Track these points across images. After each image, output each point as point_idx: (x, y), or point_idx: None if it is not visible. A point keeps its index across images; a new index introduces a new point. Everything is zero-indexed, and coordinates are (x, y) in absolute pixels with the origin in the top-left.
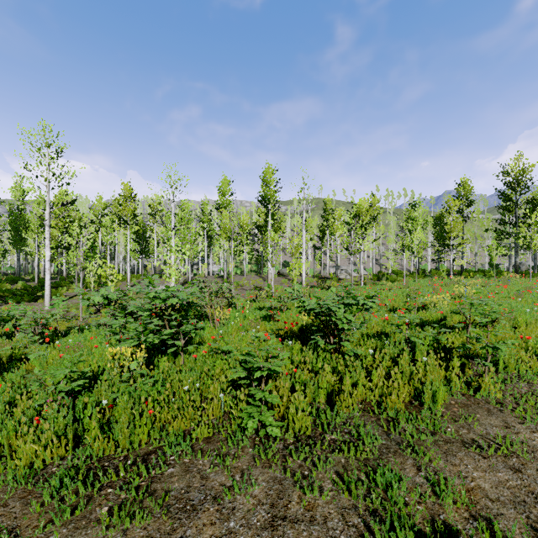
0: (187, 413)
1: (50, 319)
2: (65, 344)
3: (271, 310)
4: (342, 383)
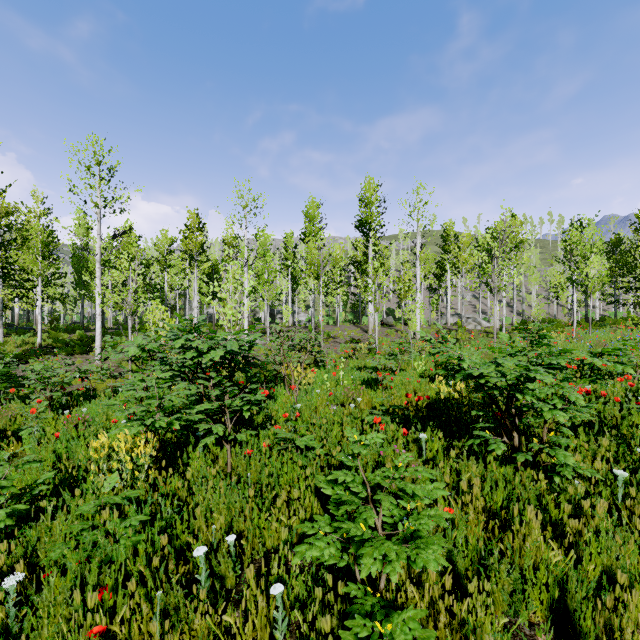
0: (188, 634)
1: (68, 377)
2: (81, 414)
3: (378, 372)
4: (580, 566)
